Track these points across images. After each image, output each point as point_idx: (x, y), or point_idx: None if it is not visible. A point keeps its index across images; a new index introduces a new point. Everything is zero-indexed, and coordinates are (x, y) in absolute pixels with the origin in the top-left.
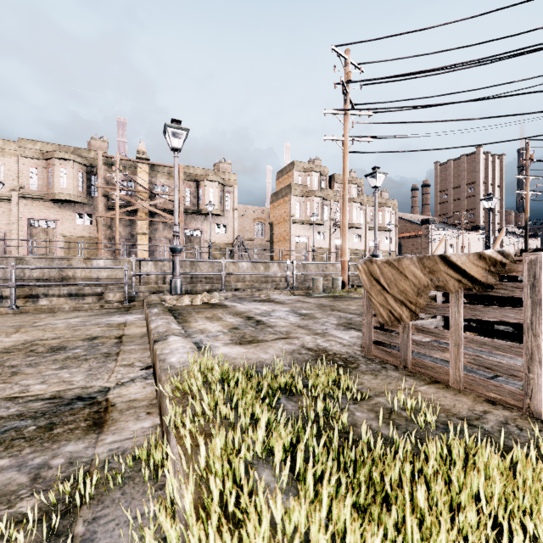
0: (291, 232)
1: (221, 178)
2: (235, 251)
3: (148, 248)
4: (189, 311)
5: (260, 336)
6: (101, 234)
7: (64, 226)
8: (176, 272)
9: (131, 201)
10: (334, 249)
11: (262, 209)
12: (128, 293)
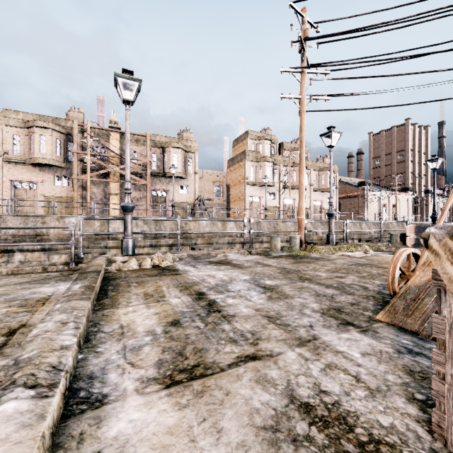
0: (245, 192)
1: (183, 145)
2: (196, 209)
3: (119, 206)
4: (130, 282)
5: (209, 349)
6: (76, 194)
7: (44, 187)
8: (127, 232)
9: (104, 165)
10: (283, 207)
11: (220, 173)
12: (75, 255)
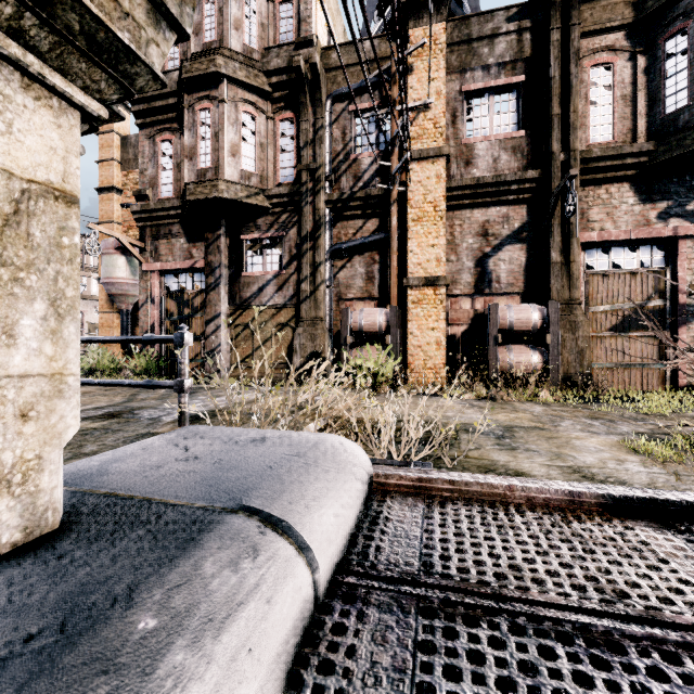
0: None
1: None
2: None
3: None
4: None
5: None
6: None
7: None
8: None
9: None
10: None
11: None
12: None
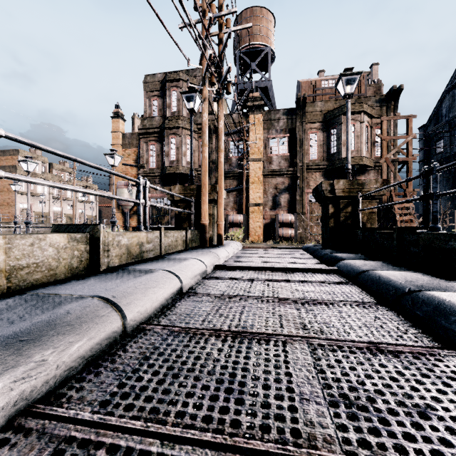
0: (17, 200)
1: None
2: None
3: None
4: None
5: None
6: None
7: None
8: (17, 229)
9: None
10: (53, 213)
11: None
12: None
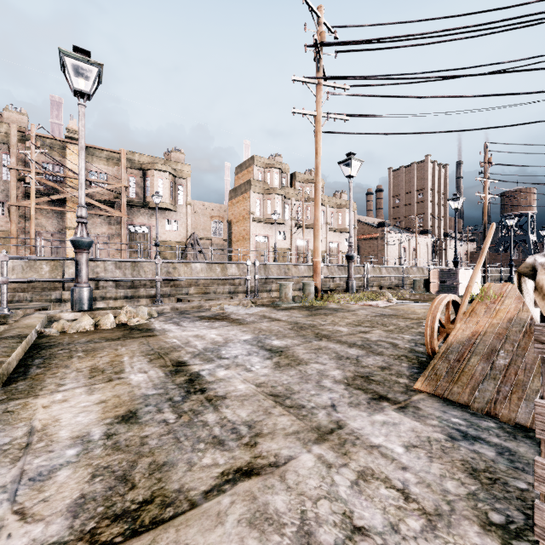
0: (251, 230)
1: (172, 168)
2: (189, 250)
3: None
4: (73, 350)
5: (177, 463)
6: (15, 227)
7: None
8: (80, 277)
9: (58, 188)
10: (296, 249)
11: (220, 207)
12: None
